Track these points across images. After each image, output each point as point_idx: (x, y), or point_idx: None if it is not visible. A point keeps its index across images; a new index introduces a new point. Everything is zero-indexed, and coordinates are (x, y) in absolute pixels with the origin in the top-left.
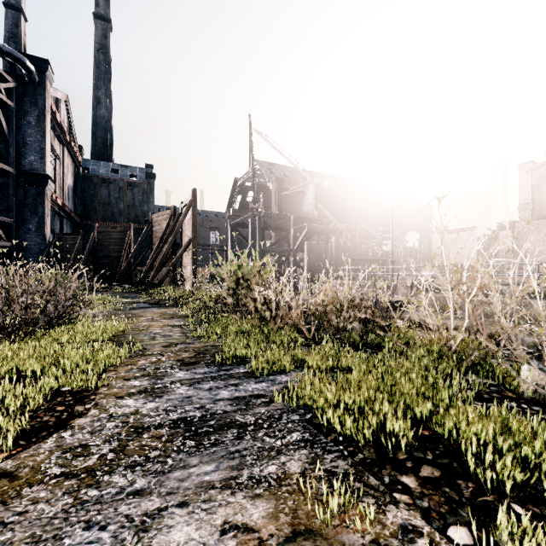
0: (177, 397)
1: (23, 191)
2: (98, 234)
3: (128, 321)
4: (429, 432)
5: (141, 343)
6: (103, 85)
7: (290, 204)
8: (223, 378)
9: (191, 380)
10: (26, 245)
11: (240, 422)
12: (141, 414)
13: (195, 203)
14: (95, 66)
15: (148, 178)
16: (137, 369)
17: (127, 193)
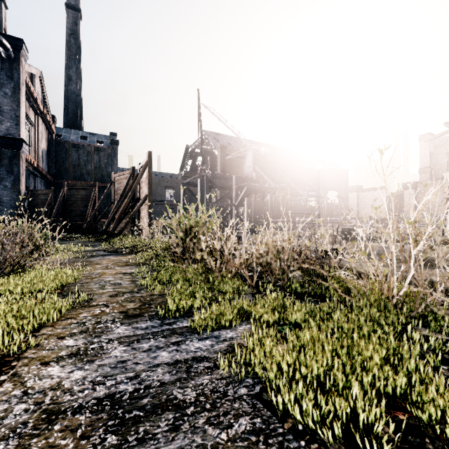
0: (110, 361)
1: (0, 153)
2: (67, 190)
3: (82, 269)
4: (405, 416)
5: (89, 292)
6: (74, 65)
7: (232, 167)
8: (164, 334)
9: (130, 338)
10: (2, 200)
11: (177, 401)
12: (62, 389)
13: (151, 164)
14: (66, 48)
15: (113, 144)
16: (76, 324)
17: (94, 156)
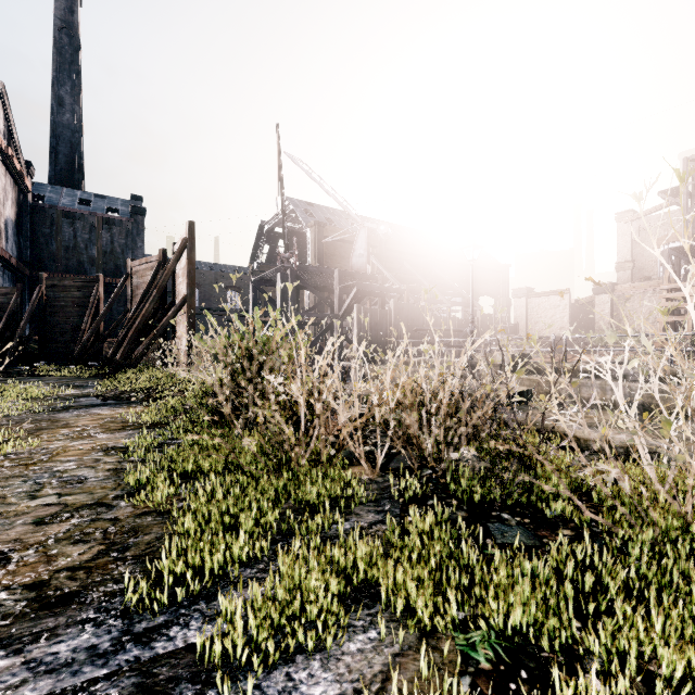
0: None
1: None
2: (47, 289)
3: (11, 443)
4: None
5: None
6: (68, 80)
7: (334, 257)
8: None
9: None
10: None
11: None
12: None
13: (193, 243)
14: (55, 51)
15: (135, 214)
16: None
17: (103, 234)
